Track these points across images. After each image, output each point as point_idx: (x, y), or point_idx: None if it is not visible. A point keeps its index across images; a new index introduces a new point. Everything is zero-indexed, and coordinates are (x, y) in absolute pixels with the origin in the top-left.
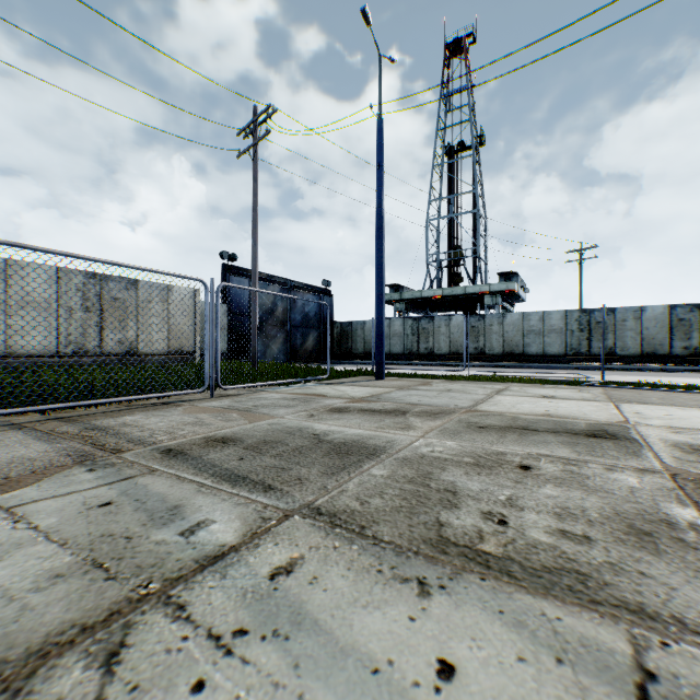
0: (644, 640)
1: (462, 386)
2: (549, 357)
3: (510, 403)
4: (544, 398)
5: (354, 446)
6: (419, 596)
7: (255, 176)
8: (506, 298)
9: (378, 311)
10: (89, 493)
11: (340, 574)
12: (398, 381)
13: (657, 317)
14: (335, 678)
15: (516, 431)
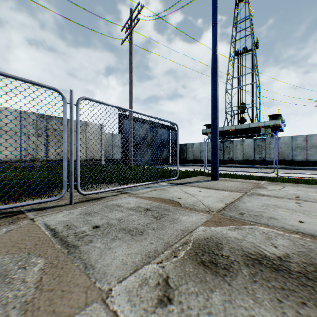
0: None
1: (299, 191)
2: (310, 162)
3: None
4: None
5: None
6: None
7: (131, 52)
8: (273, 129)
9: (214, 130)
10: None
11: None
12: (230, 181)
13: None
14: None
15: None
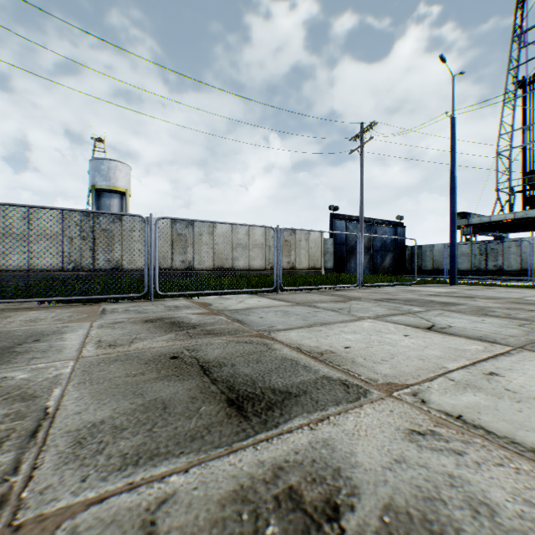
0: (533, 323)
1: (519, 290)
2: None
3: None
4: None
5: (448, 303)
6: (477, 317)
7: (361, 164)
8: None
9: (451, 241)
10: (369, 304)
11: (455, 315)
12: (466, 287)
13: None
14: (459, 319)
15: None
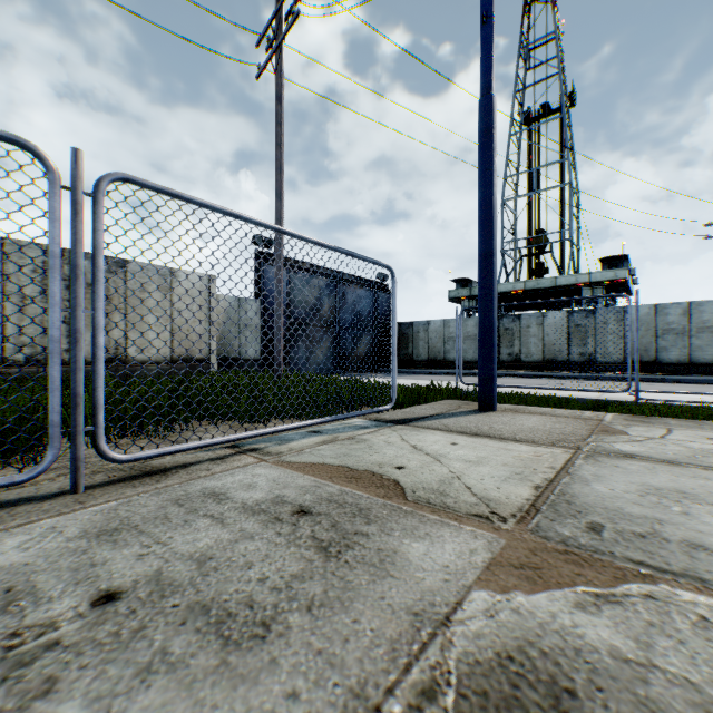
0: None
1: None
2: (699, 366)
3: None
4: None
5: None
6: None
7: (279, 95)
8: (610, 290)
9: (485, 284)
10: None
11: None
12: (527, 415)
13: None
14: None
15: None
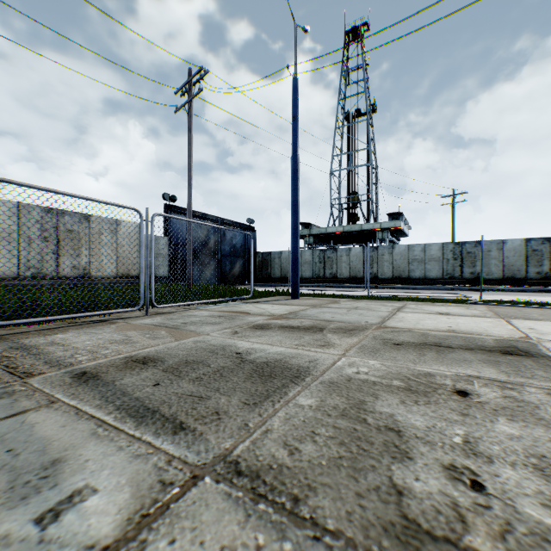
0: None
1: (366, 304)
2: (429, 280)
3: (413, 319)
4: (440, 315)
5: (277, 367)
6: None
7: (190, 128)
8: (394, 233)
9: (294, 240)
10: None
11: None
12: (311, 300)
13: (516, 248)
14: None
15: (432, 348)
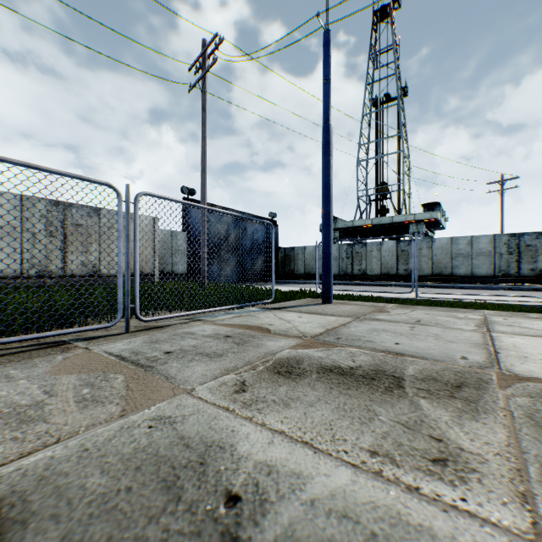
0: None
1: (427, 315)
2: (477, 278)
3: (540, 352)
4: None
5: None
6: None
7: (204, 106)
8: (429, 226)
9: (325, 231)
10: None
11: None
12: (347, 305)
13: None
14: None
15: None
